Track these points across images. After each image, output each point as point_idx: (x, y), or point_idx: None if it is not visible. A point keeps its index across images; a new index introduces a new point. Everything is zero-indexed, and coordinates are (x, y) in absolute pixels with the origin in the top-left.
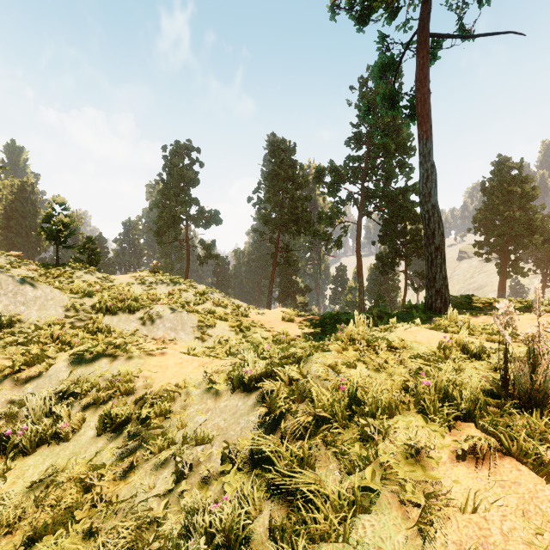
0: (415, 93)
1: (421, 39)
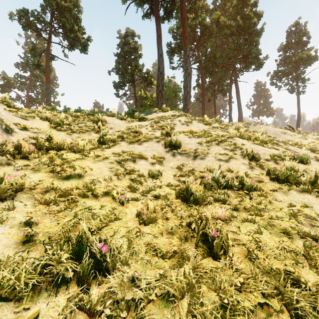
0: (45, 68)
1: (47, 54)
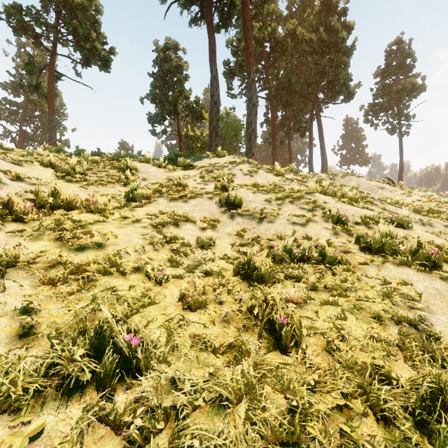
0: (48, 92)
1: (50, 70)
